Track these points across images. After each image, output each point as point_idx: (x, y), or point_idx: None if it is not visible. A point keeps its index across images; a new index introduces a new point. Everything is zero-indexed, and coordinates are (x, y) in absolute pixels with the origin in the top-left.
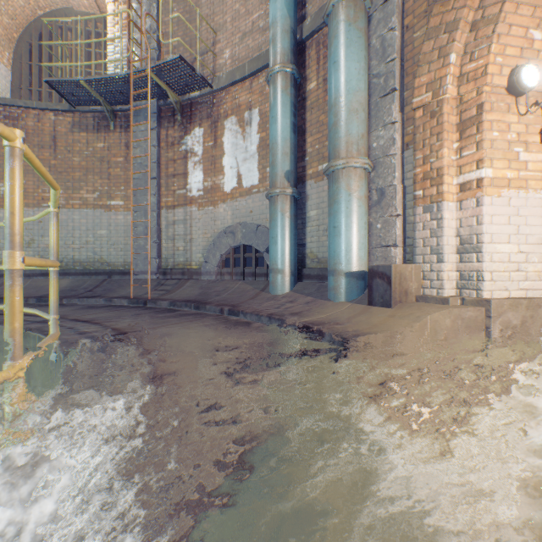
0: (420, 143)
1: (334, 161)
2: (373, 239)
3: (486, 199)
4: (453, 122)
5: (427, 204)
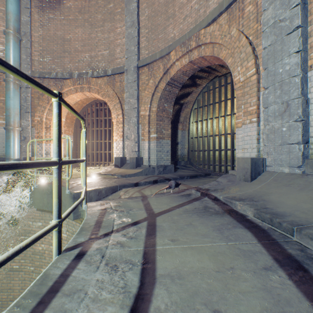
0: (37, 128)
1: (10, 126)
2: (22, 149)
3: (52, 144)
4: (45, 126)
5: (39, 143)
